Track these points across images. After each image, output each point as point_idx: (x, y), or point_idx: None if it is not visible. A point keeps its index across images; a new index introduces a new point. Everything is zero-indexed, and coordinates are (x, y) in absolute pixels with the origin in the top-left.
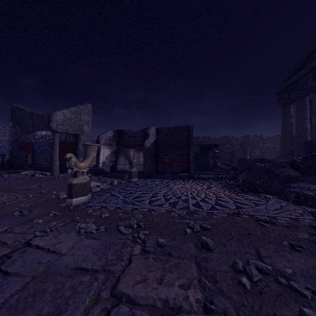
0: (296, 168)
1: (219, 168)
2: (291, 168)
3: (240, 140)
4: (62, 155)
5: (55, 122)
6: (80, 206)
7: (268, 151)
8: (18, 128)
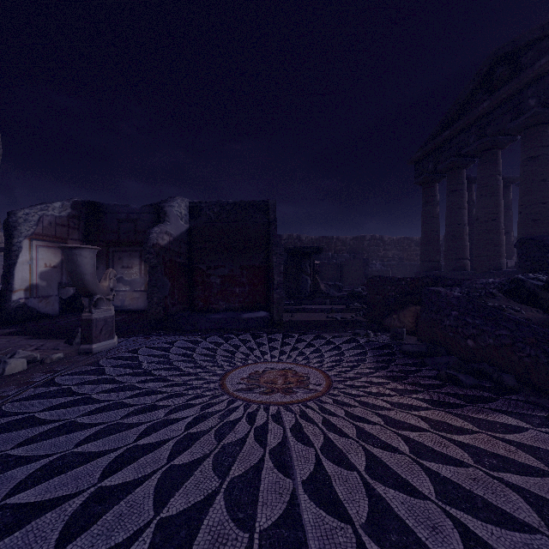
0: (526, 300)
1: (325, 295)
2: (509, 300)
3: (349, 245)
4: None
5: None
6: None
7: (394, 263)
8: None
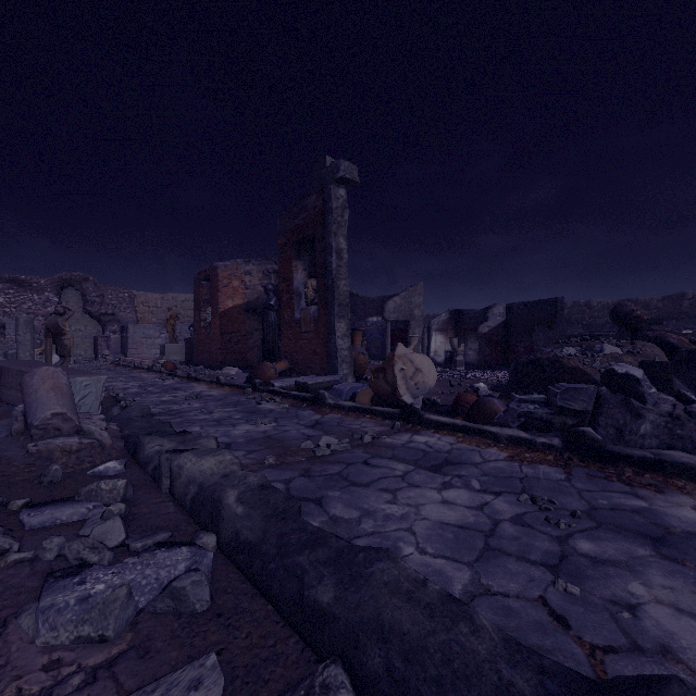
0: None
1: None
2: None
3: None
4: (392, 344)
5: (388, 312)
6: None
7: None
8: (351, 315)
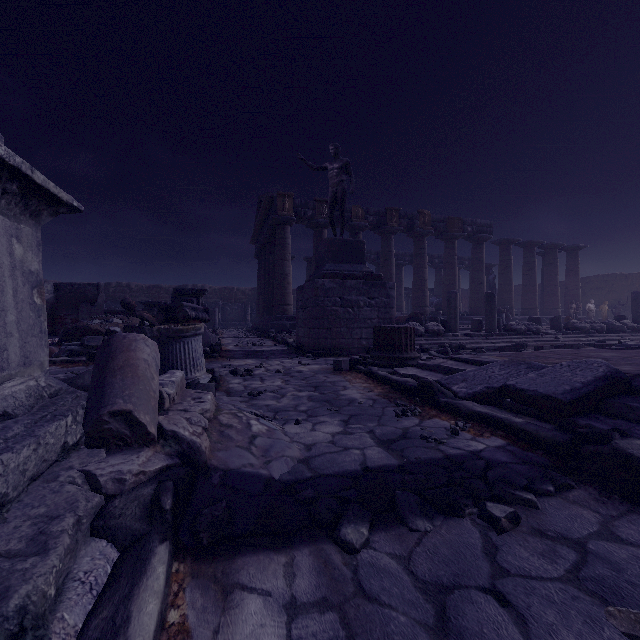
0: None
1: None
2: None
3: (248, 295)
4: None
5: None
6: None
7: None
8: None
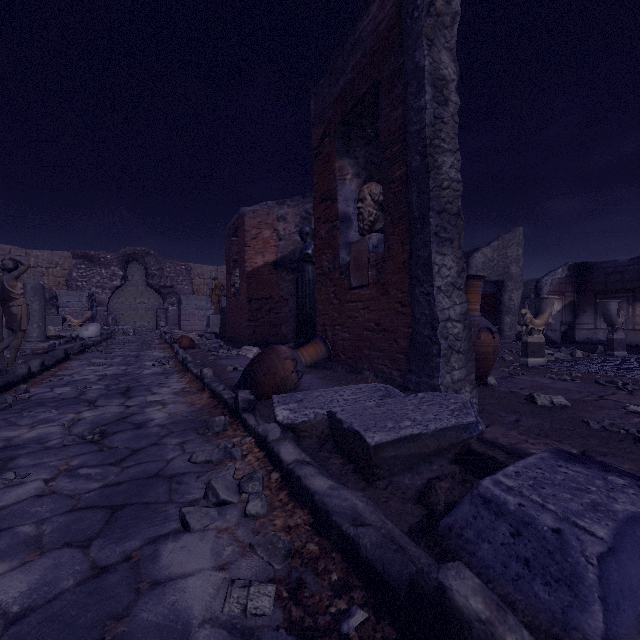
0: None
1: None
2: None
3: None
4: None
5: (474, 268)
6: (538, 367)
7: None
8: None
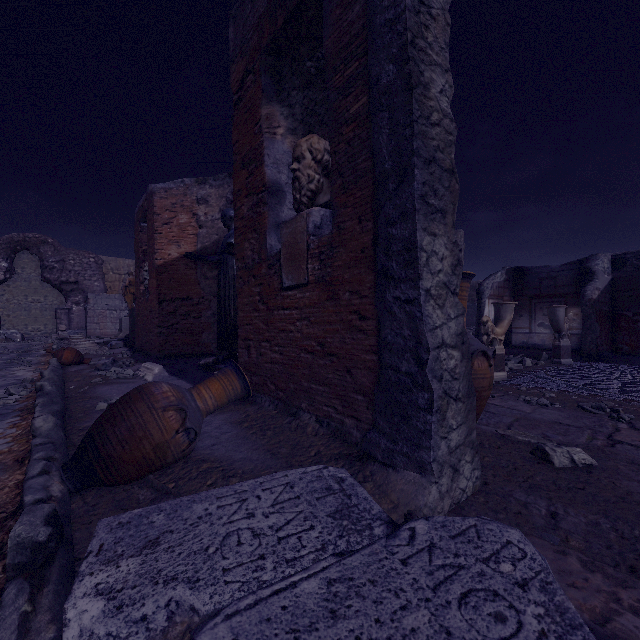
0: None
1: None
2: None
3: None
4: None
5: None
6: (501, 383)
7: None
8: None
